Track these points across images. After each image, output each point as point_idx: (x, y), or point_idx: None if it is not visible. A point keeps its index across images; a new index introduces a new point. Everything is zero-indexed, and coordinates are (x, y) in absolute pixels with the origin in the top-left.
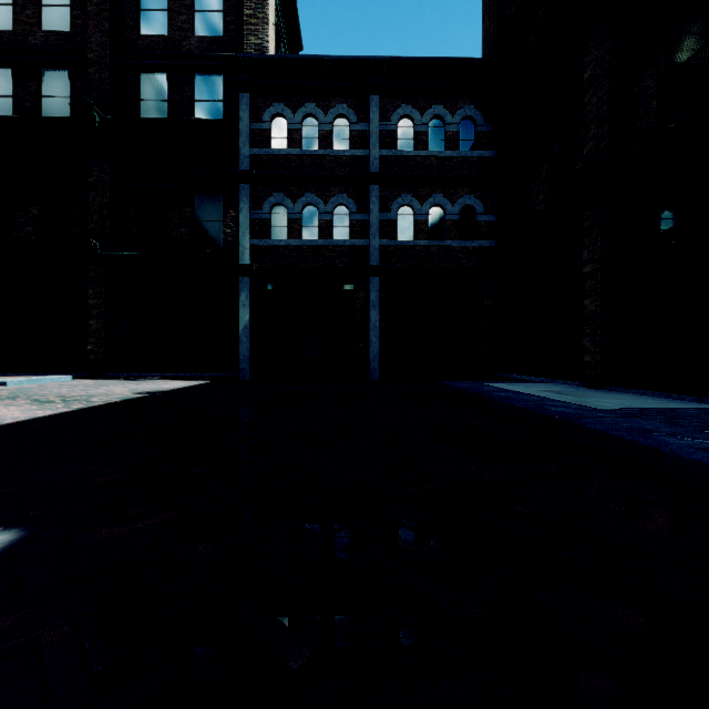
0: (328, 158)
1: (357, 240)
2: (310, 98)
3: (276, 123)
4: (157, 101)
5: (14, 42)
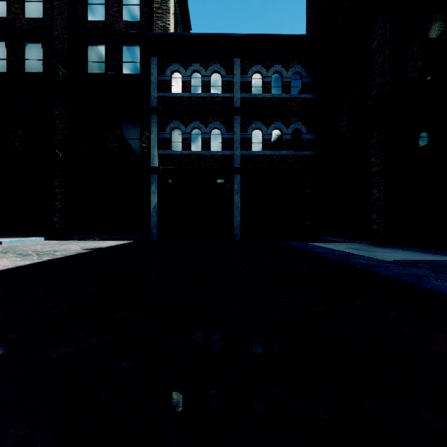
0: (207, 99)
1: (226, 151)
2: (196, 60)
3: (174, 76)
4: (99, 62)
5: (7, 25)
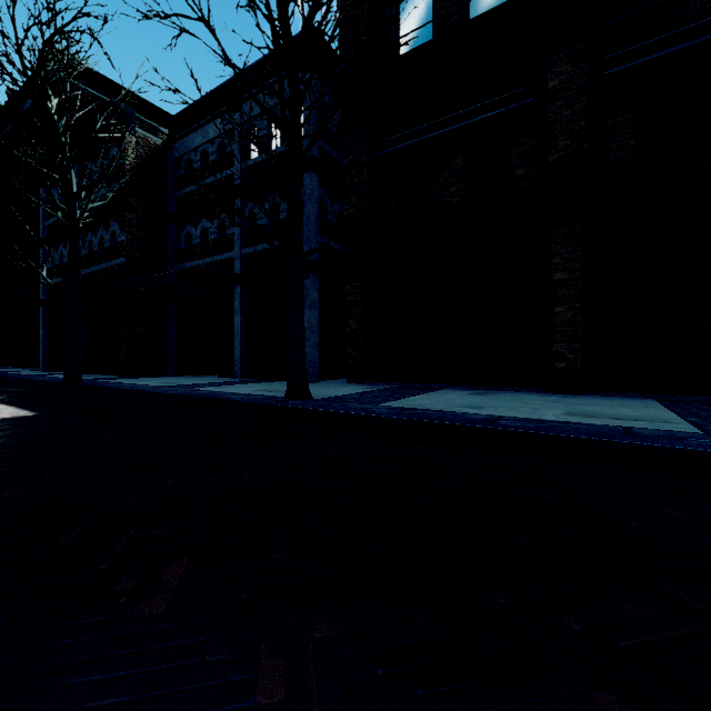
0: None
1: None
2: None
3: None
4: None
5: None
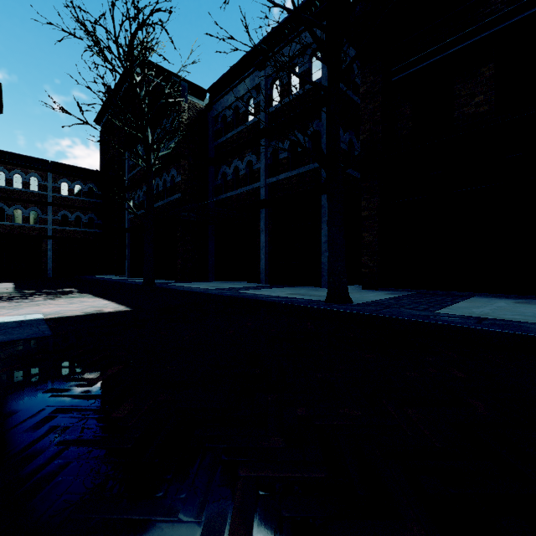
0: (27, 192)
1: (42, 225)
2: (18, 167)
3: None
4: None
5: None
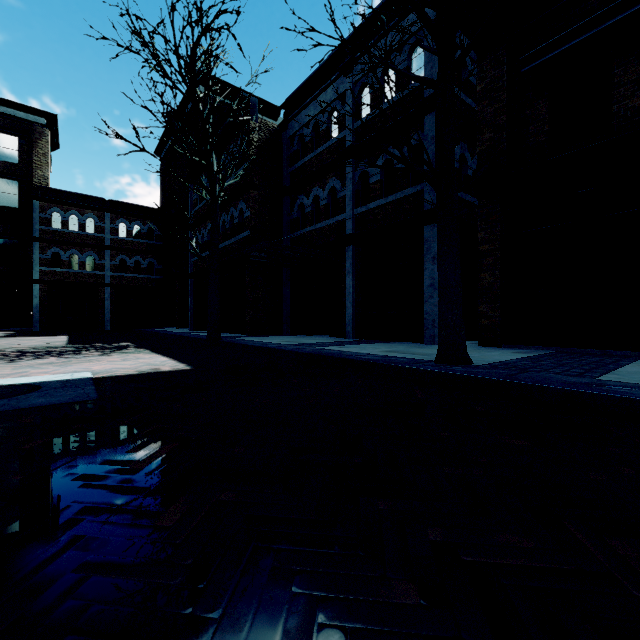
0: (84, 235)
1: (99, 272)
2: (74, 208)
3: (54, 215)
4: None
5: None
